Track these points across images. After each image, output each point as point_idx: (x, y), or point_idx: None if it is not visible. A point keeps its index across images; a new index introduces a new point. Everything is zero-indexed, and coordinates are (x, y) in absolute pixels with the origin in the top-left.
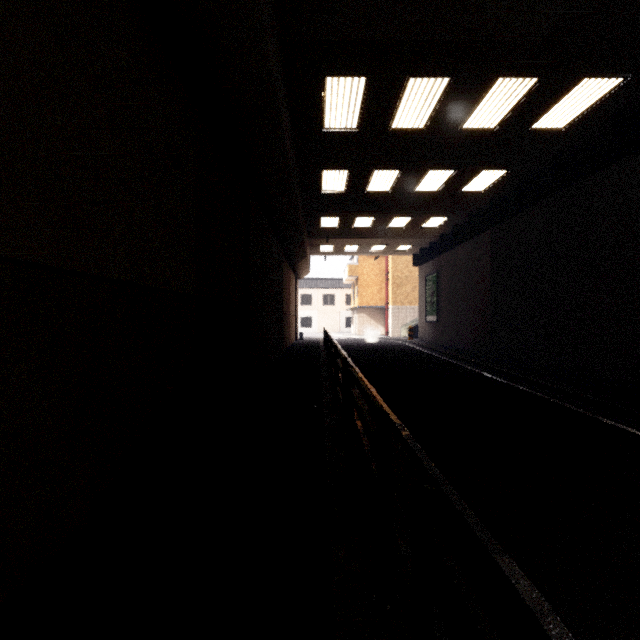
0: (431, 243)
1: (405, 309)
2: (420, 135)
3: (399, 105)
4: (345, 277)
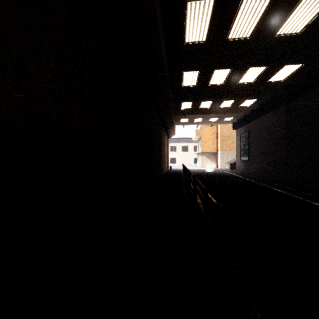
0: (244, 116)
1: (227, 153)
2: (246, 42)
3: (235, 19)
4: (194, 136)
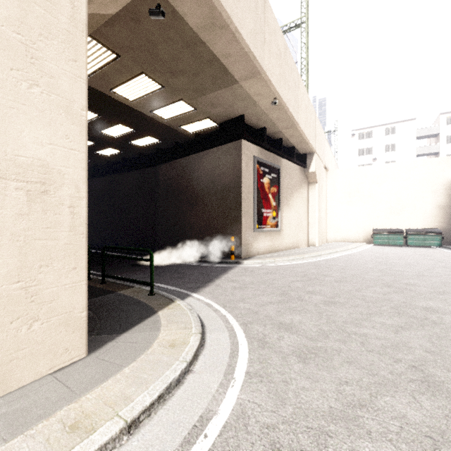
0: None
1: None
2: None
3: None
4: None
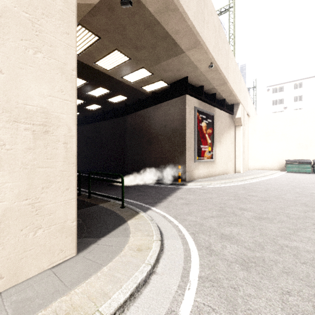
0: None
1: None
2: None
3: None
4: None
